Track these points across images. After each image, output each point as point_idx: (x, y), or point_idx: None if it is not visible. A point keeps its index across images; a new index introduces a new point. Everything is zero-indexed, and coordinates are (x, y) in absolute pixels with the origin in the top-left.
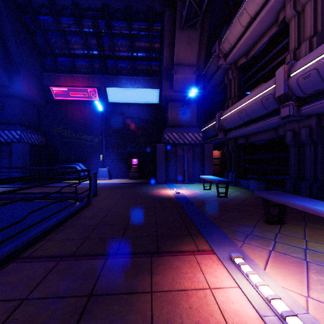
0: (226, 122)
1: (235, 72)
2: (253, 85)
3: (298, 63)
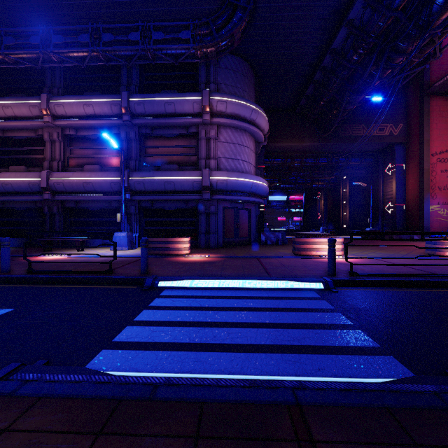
0: None
1: None
2: (11, 161)
3: (54, 175)
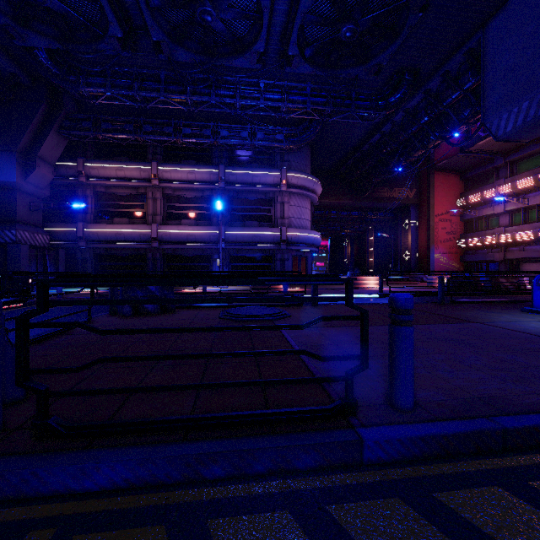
0: (95, 235)
1: (94, 193)
2: (112, 213)
3: (162, 227)
